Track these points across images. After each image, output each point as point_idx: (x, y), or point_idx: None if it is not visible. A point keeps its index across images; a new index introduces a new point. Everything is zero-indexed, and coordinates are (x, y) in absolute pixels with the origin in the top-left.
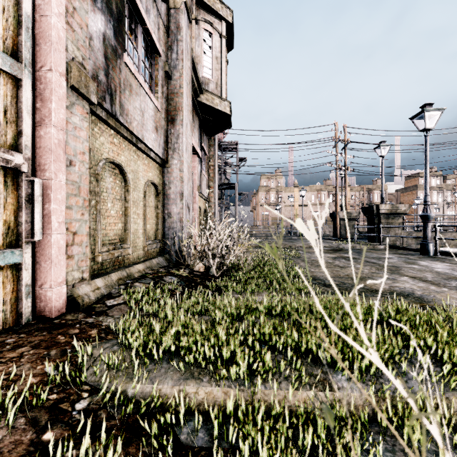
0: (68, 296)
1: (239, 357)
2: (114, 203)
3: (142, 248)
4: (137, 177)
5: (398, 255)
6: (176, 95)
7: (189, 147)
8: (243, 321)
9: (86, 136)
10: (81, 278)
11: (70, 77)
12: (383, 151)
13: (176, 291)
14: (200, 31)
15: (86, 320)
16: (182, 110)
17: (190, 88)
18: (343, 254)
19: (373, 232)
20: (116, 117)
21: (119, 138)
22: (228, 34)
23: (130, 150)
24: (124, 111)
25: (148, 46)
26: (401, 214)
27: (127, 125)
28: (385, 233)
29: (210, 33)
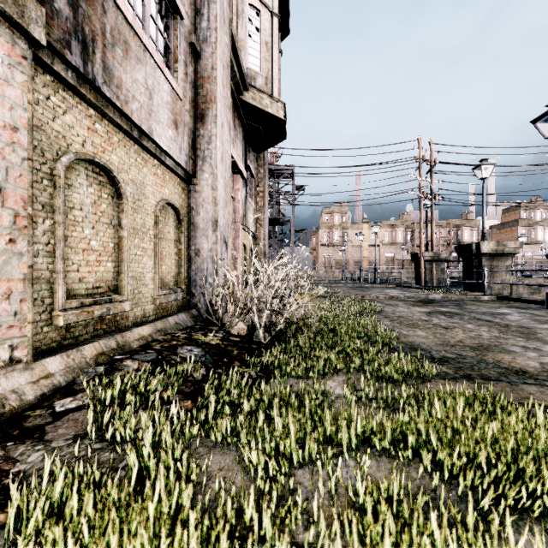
0: None
1: None
2: (98, 229)
3: (152, 300)
4: (142, 192)
5: (516, 310)
6: (206, 80)
7: (227, 157)
8: (313, 467)
9: (22, 98)
10: (6, 359)
11: None
12: (484, 172)
13: (194, 375)
14: (244, 6)
15: None
16: (215, 101)
17: (228, 74)
18: (439, 308)
19: (472, 278)
20: (94, 84)
21: (107, 126)
22: (281, 14)
23: (128, 148)
24: (113, 80)
25: None
26: (510, 254)
27: (119, 104)
28: (487, 279)
29: (257, 11)
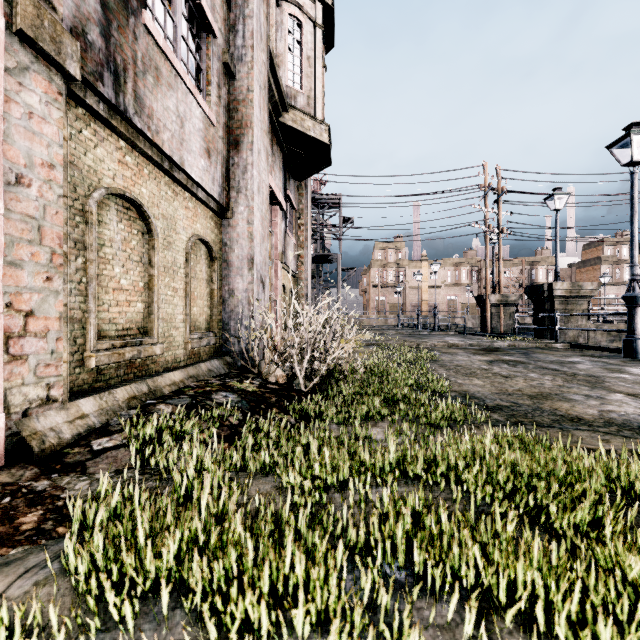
0: (13, 434)
1: (336, 632)
2: (128, 267)
3: (183, 344)
4: (173, 227)
5: (589, 359)
6: (241, 103)
7: (264, 188)
8: (347, 492)
9: (58, 135)
10: (44, 398)
11: (15, 14)
12: (557, 203)
13: (231, 420)
14: (283, 16)
15: (31, 486)
16: (251, 126)
17: (265, 95)
18: (503, 356)
19: (543, 323)
20: (126, 116)
21: (137, 158)
22: (325, 24)
23: (159, 180)
24: (144, 110)
25: (195, 18)
26: (586, 297)
27: (150, 134)
28: (561, 324)
29: (298, 21)
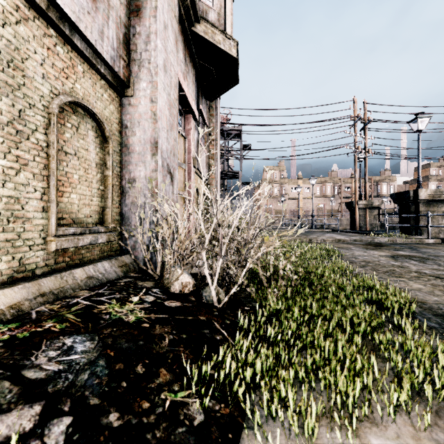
0: None
1: None
2: None
3: (42, 243)
4: (16, 64)
5: None
6: None
7: (172, 72)
8: None
9: None
10: None
11: None
12: (420, 125)
13: None
14: None
15: None
16: None
17: None
18: (396, 251)
19: (409, 223)
20: None
21: None
22: None
23: None
24: None
25: None
26: None
27: None
28: (424, 223)
29: None
